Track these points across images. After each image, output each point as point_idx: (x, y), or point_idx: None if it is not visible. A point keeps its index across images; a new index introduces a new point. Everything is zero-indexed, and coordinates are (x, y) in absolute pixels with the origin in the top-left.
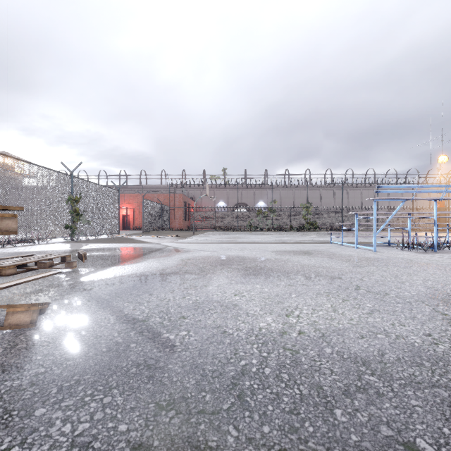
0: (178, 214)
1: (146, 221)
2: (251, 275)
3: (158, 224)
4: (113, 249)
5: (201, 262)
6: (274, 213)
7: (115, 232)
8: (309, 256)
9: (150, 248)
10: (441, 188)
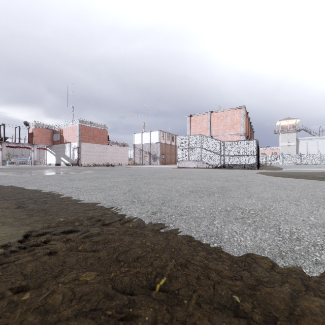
0: None
1: None
2: None
3: None
4: None
5: None
6: None
7: None
8: None
9: None
10: None
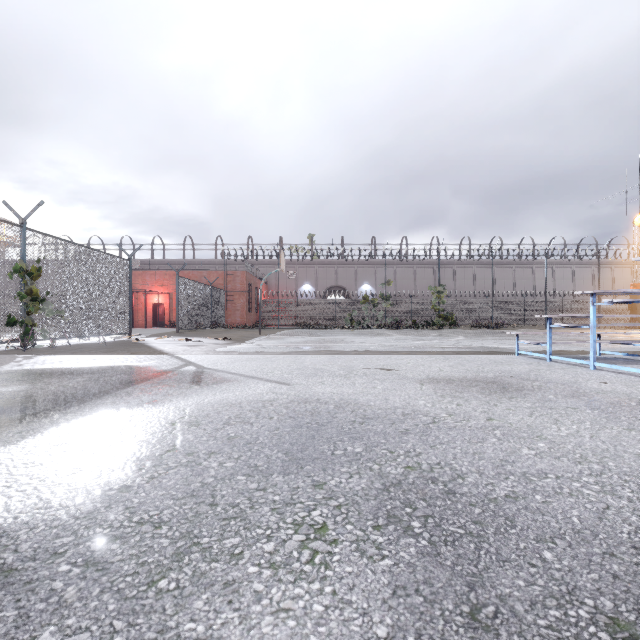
0: (240, 303)
1: (184, 313)
2: (453, 633)
3: (206, 318)
4: (49, 375)
5: (226, 441)
6: (388, 300)
7: (123, 332)
8: (529, 400)
9: (143, 370)
10: (630, 265)
